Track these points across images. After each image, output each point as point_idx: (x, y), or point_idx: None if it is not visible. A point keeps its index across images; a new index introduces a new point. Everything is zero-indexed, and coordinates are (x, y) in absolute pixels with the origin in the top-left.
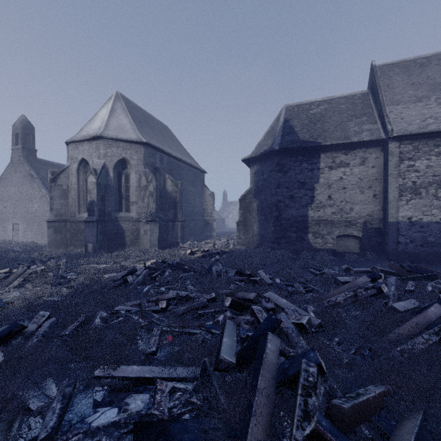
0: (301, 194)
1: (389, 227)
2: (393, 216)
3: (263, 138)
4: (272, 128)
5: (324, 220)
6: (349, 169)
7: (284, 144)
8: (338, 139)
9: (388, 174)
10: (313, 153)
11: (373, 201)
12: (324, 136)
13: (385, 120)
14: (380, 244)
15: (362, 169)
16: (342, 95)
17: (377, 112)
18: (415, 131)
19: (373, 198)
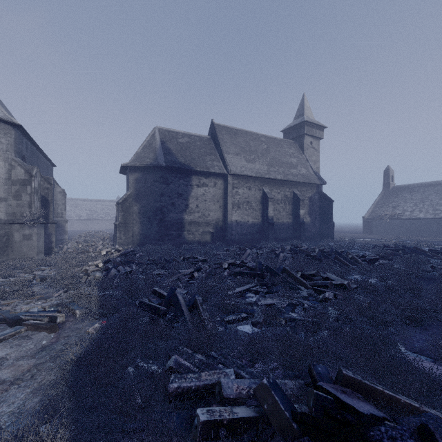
0: (179, 202)
1: (228, 226)
2: (230, 219)
3: (142, 150)
4: (149, 143)
5: (194, 222)
6: (208, 189)
7: (168, 162)
8: (203, 168)
9: (228, 195)
10: (187, 173)
11: (220, 210)
12: (194, 163)
13: (226, 163)
14: (222, 236)
15: (214, 189)
16: (196, 134)
17: (219, 155)
18: (239, 173)
19: (220, 208)
